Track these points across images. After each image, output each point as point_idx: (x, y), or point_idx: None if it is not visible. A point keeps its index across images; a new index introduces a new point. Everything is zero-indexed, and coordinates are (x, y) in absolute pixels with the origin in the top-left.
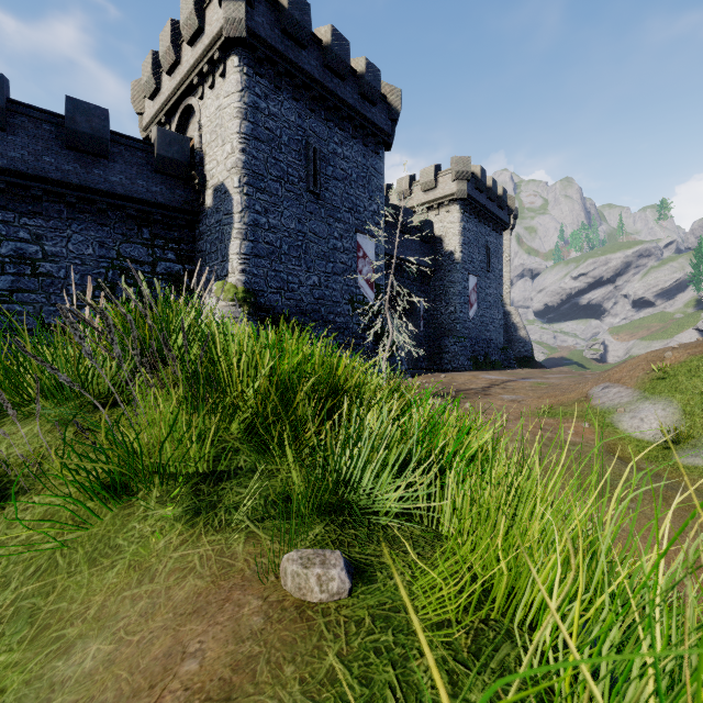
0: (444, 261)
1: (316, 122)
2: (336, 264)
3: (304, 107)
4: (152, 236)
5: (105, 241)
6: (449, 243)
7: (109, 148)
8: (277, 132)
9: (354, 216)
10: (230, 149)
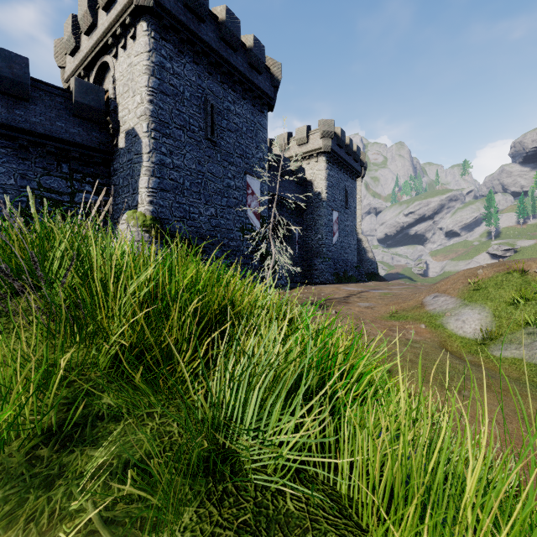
0: (313, 200)
1: (213, 83)
2: (230, 199)
3: (203, 70)
4: (70, 171)
5: (27, 173)
6: (318, 185)
7: (29, 92)
8: (180, 88)
9: (244, 161)
10: (139, 100)
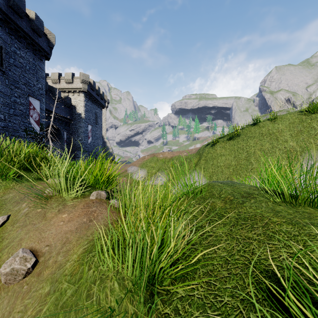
0: (76, 117)
1: (2, 32)
2: (16, 110)
3: None
4: None
5: None
6: (79, 109)
7: None
8: None
9: (27, 88)
10: None
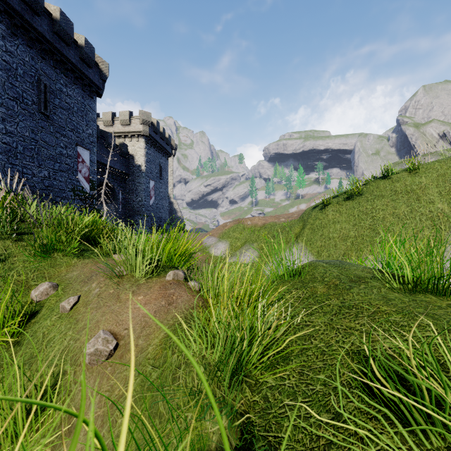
0: (135, 170)
1: (47, 66)
2: (62, 164)
3: (37, 53)
4: None
5: None
6: (138, 160)
7: None
8: (13, 65)
9: (75, 135)
10: None
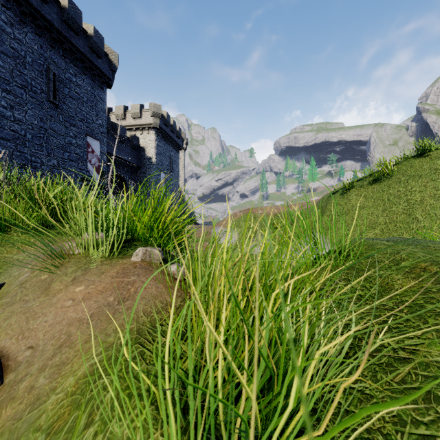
0: (146, 162)
1: (56, 55)
2: (71, 154)
3: (46, 42)
4: None
5: None
6: (149, 152)
7: None
8: (22, 53)
9: (85, 125)
10: None
